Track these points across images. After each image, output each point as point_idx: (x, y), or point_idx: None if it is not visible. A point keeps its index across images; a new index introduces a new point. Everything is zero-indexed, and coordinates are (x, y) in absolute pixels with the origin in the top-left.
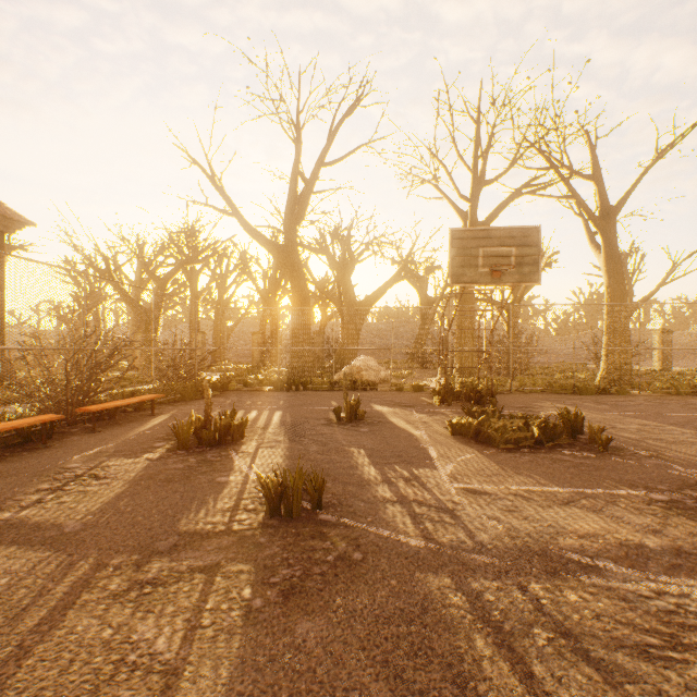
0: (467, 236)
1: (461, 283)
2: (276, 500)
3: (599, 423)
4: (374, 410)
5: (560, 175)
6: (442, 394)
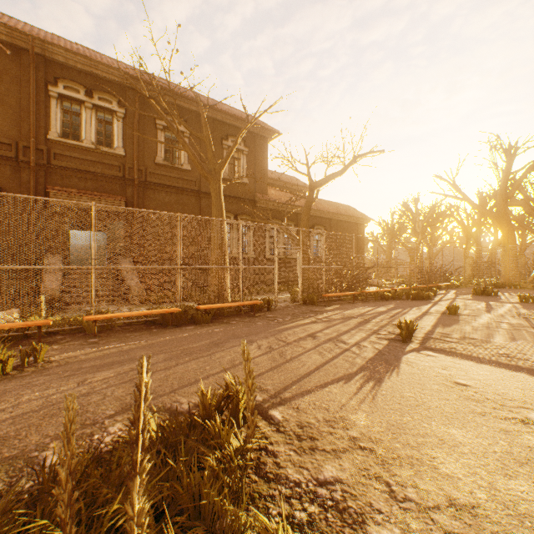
0: None
1: None
2: (521, 299)
3: None
4: None
5: None
6: None
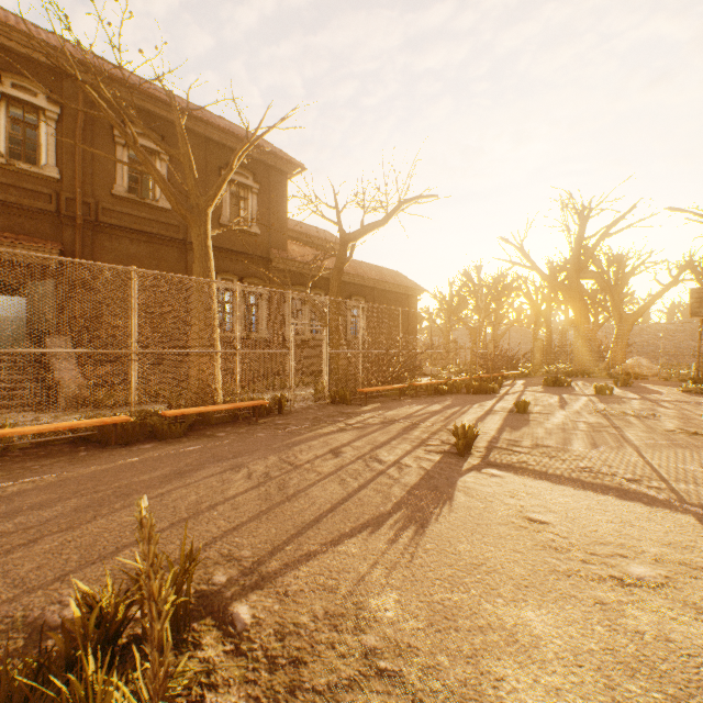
0: (701, 292)
1: (697, 317)
2: (597, 390)
3: None
4: (639, 385)
5: None
6: (695, 380)
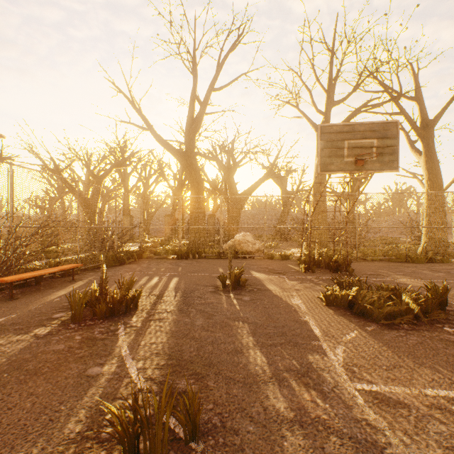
0: (334, 131)
1: (328, 171)
2: (133, 436)
3: (451, 291)
4: (253, 276)
5: (391, 96)
6: (307, 263)
